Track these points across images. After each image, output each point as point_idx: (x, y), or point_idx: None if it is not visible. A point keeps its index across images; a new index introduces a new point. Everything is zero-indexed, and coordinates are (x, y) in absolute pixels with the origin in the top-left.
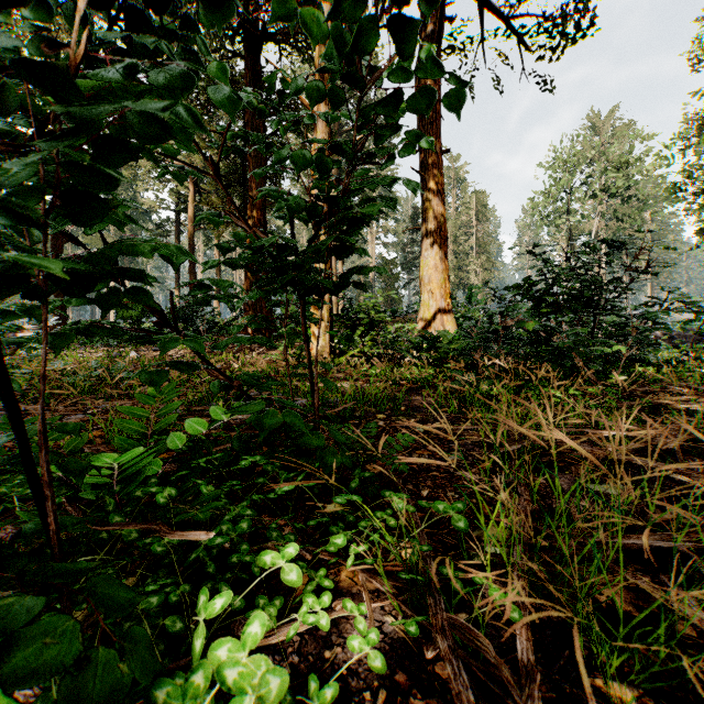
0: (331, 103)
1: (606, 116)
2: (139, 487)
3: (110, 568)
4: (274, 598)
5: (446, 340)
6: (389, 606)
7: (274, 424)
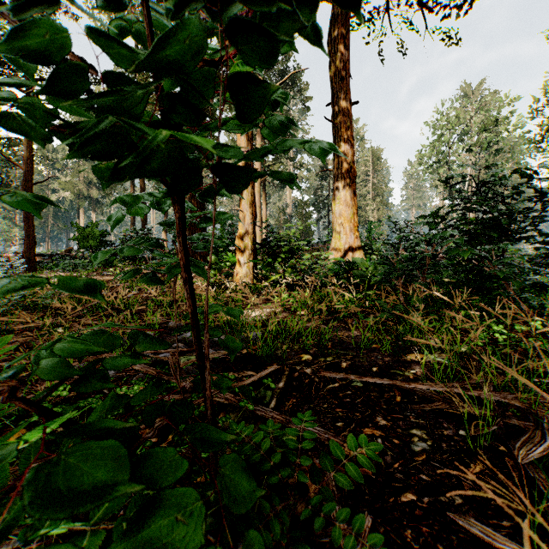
0: None
1: (476, 87)
2: None
3: None
4: None
5: (362, 267)
6: None
7: None
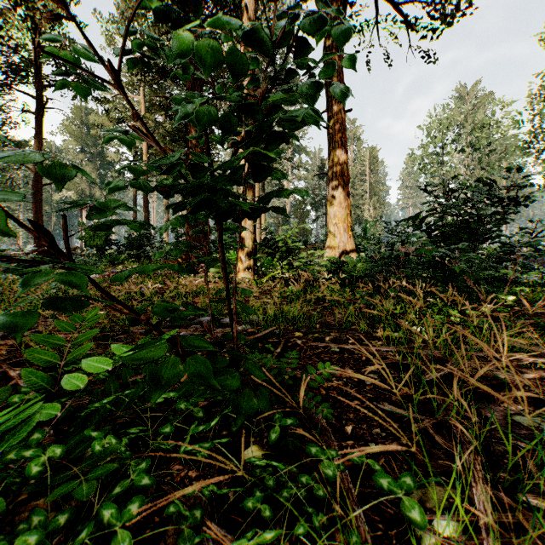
0: None
1: (471, 88)
2: (15, 447)
3: None
4: None
5: (351, 264)
6: None
7: (175, 373)
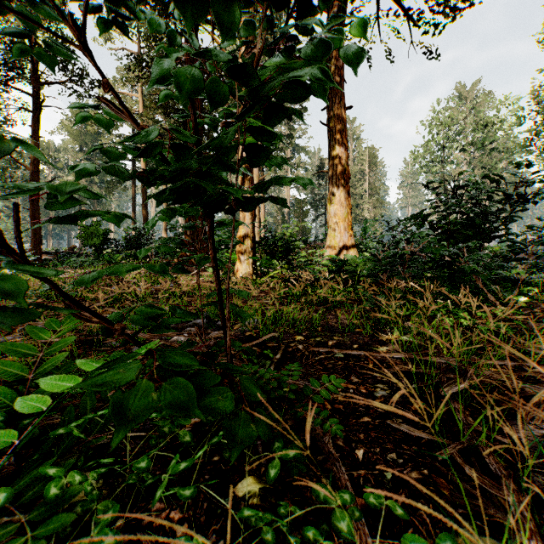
0: None
1: (470, 87)
2: None
3: None
4: None
5: (353, 263)
6: None
7: (146, 403)
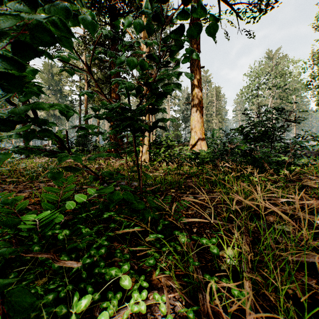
0: (148, 34)
1: (275, 52)
2: (50, 230)
3: (31, 274)
4: (116, 293)
5: (202, 154)
6: (178, 295)
7: (118, 198)
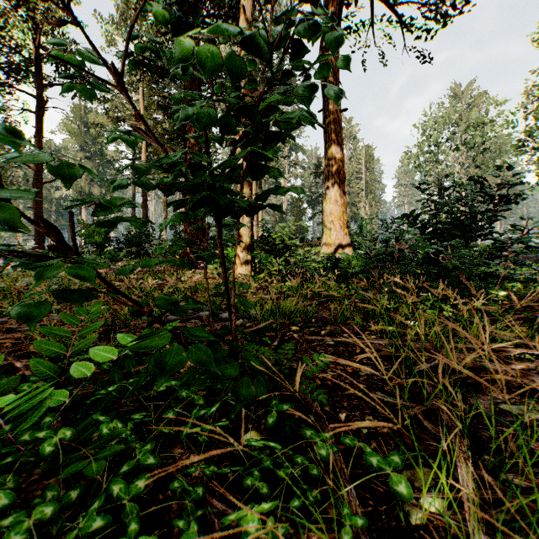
0: None
1: (465, 87)
2: (28, 429)
3: None
4: None
5: (346, 261)
6: None
7: (179, 360)
